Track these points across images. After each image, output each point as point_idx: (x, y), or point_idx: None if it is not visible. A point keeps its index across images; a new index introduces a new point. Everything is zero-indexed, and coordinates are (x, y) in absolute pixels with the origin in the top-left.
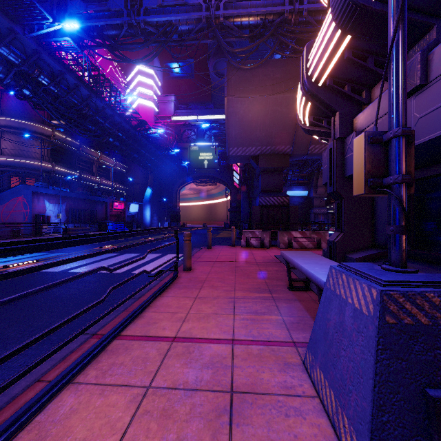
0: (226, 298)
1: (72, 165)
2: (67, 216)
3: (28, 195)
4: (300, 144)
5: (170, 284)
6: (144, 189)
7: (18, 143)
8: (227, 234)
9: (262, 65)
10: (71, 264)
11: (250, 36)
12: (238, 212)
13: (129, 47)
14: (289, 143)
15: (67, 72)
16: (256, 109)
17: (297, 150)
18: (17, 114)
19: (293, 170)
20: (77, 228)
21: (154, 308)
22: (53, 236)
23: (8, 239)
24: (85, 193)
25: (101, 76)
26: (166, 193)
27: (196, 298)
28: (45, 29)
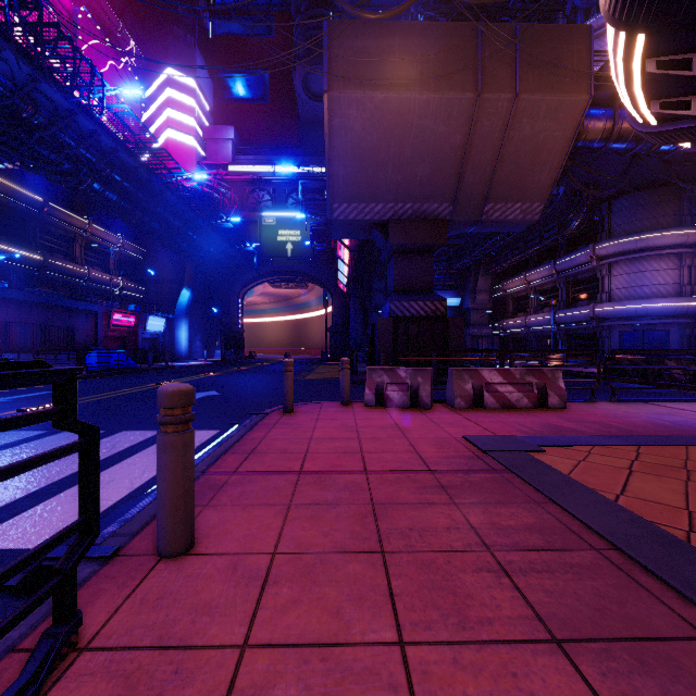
0: None
1: (27, 240)
2: (3, 338)
3: None
4: (468, 200)
5: None
6: (178, 291)
7: None
8: (328, 372)
9: (401, 31)
10: None
11: None
12: (346, 333)
13: None
14: (448, 198)
15: None
16: (387, 122)
17: (461, 213)
18: None
19: (437, 263)
20: None
21: None
22: None
23: None
24: (47, 294)
25: (51, 25)
26: (218, 300)
27: None
28: None
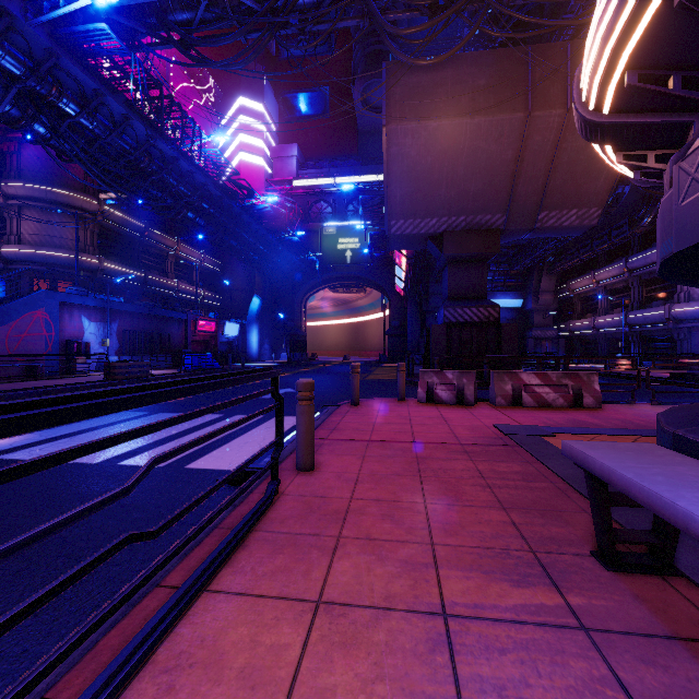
0: (416, 615)
1: (133, 261)
2: (121, 343)
3: (53, 308)
4: (521, 210)
5: (252, 525)
6: (249, 298)
7: (46, 225)
8: (386, 374)
9: (453, 63)
10: (75, 441)
11: (431, 7)
12: (403, 336)
13: (210, 39)
14: (501, 209)
15: (108, 92)
16: (441, 146)
17: (514, 222)
18: (44, 177)
19: (496, 264)
20: (128, 363)
21: (160, 679)
22: (91, 377)
23: (13, 382)
24: (150, 306)
25: (166, 98)
26: (284, 306)
27: (316, 611)
28: (61, 7)
